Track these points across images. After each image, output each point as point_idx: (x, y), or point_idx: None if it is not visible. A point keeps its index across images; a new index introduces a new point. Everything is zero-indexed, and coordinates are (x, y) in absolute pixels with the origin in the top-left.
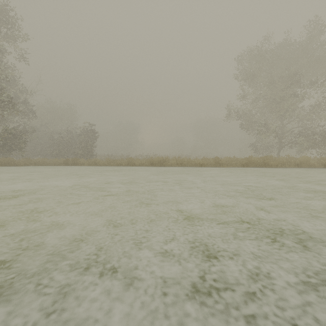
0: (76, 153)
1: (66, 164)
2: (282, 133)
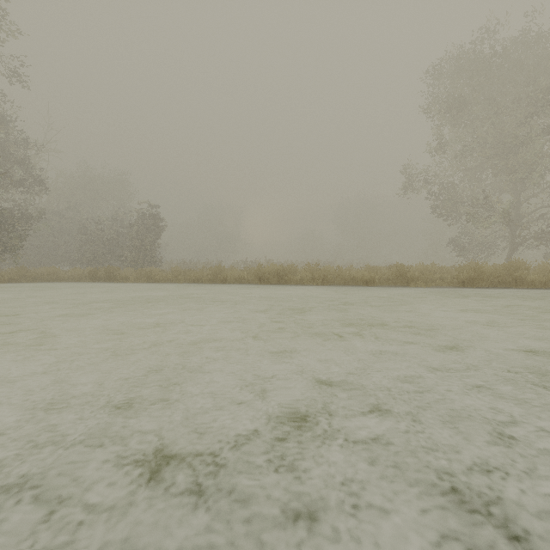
0: (124, 257)
1: (95, 278)
2: (517, 218)
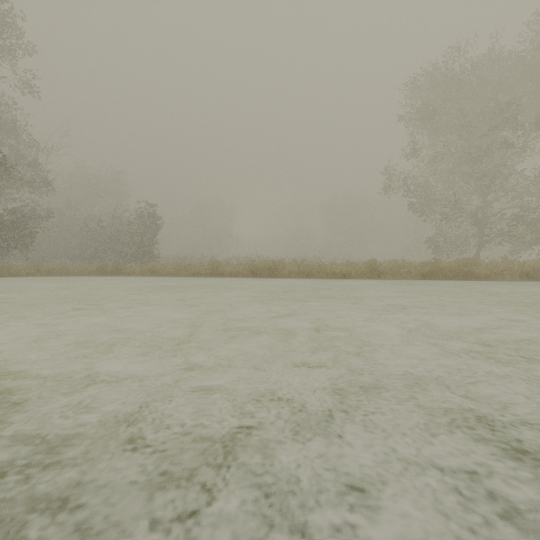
0: (124, 253)
1: (103, 273)
2: (484, 218)
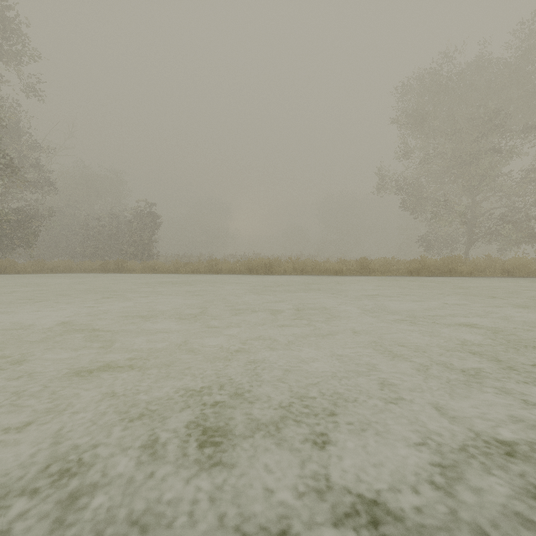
0: (124, 251)
1: (105, 270)
2: (473, 218)
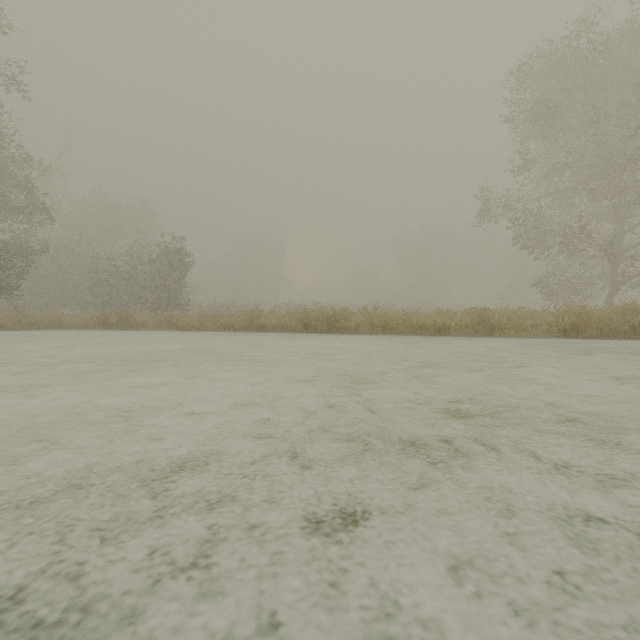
0: (144, 299)
1: (105, 325)
2: (619, 251)
